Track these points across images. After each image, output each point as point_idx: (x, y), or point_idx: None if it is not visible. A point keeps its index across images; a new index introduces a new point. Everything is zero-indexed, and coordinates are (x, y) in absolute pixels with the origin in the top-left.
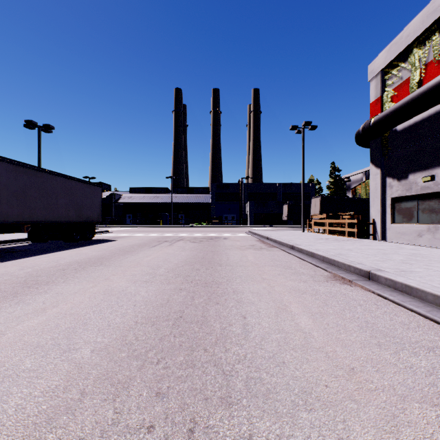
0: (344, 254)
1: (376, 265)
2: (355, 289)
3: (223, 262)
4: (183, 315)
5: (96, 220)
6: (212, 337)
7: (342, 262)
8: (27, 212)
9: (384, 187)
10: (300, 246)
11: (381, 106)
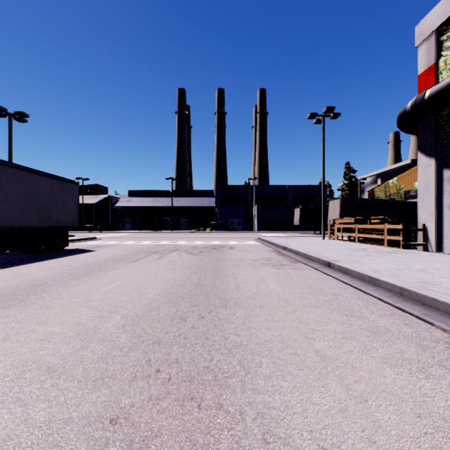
0: (434, 283)
1: None
2: None
3: (230, 297)
4: None
5: (70, 225)
6: None
7: None
8: None
9: (440, 182)
10: (342, 264)
11: (435, 77)
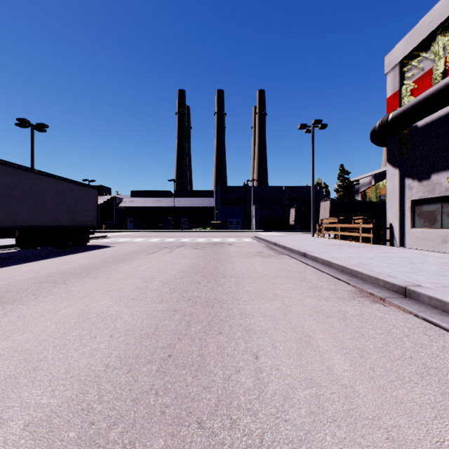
0: (366, 264)
1: (409, 277)
2: (391, 311)
3: (228, 273)
4: (173, 352)
5: (91, 224)
6: (210, 396)
7: (368, 274)
8: (10, 216)
9: (403, 188)
10: (313, 253)
11: (399, 101)
